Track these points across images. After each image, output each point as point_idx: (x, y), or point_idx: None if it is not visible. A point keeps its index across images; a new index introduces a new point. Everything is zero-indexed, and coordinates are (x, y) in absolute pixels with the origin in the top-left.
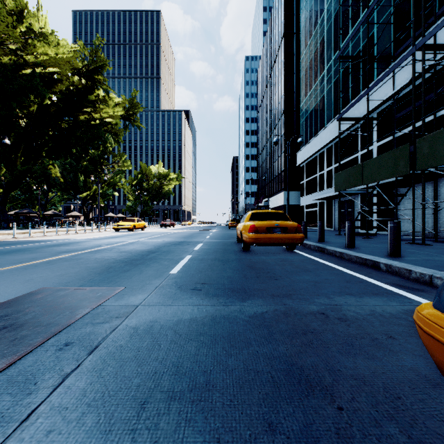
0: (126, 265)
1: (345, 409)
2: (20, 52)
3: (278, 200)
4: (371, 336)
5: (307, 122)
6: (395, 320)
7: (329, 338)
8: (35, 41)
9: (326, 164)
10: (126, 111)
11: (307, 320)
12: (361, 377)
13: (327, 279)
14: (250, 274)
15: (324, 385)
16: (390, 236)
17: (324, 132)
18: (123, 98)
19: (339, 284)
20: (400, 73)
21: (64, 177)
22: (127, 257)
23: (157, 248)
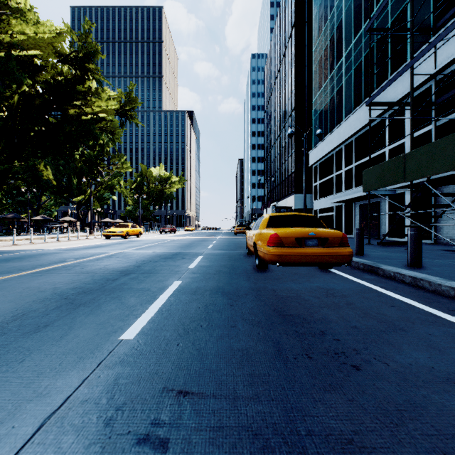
0: (58, 307)
1: None
2: None
3: (288, 204)
4: None
5: (321, 117)
6: None
7: None
8: (10, 18)
9: (344, 163)
10: (122, 106)
11: None
12: None
13: None
14: (287, 341)
15: None
16: None
17: (342, 126)
18: (119, 92)
19: None
20: (444, 47)
21: (57, 180)
22: (81, 284)
23: (138, 266)
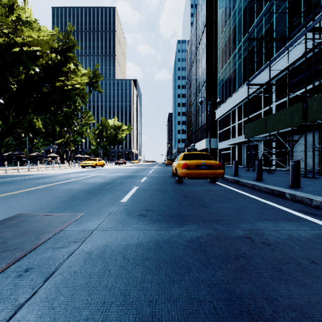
0: (87, 194)
1: None
2: (11, 35)
3: (202, 145)
4: (295, 261)
5: (223, 88)
6: (311, 244)
7: (259, 263)
8: (22, 27)
9: (237, 118)
10: (90, 79)
11: (237, 245)
12: (299, 307)
13: (246, 206)
14: (184, 202)
15: (265, 318)
16: (291, 171)
17: (236, 94)
18: (88, 70)
19: (256, 211)
20: (293, 51)
21: (45, 128)
22: (89, 187)
23: (112, 181)
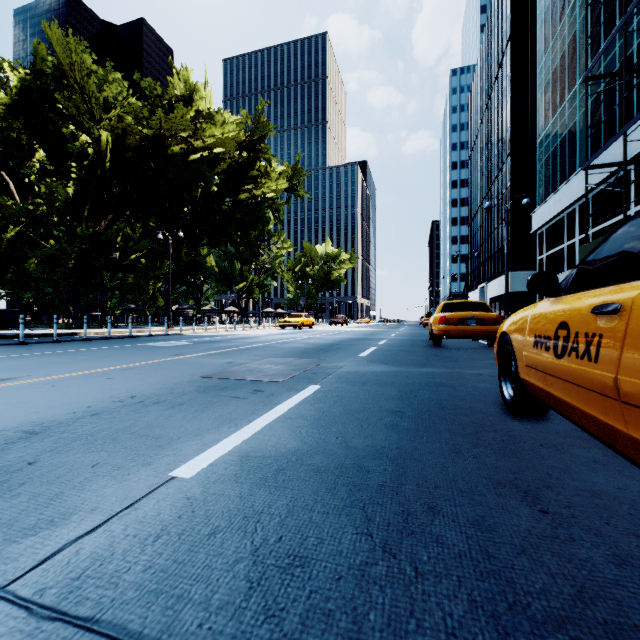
0: (318, 351)
1: (458, 389)
2: (191, 138)
3: (501, 286)
4: None
5: (548, 165)
6: None
7: (472, 379)
8: (203, 124)
9: (578, 229)
10: (289, 181)
11: (464, 375)
12: (477, 386)
13: None
14: (432, 358)
15: (453, 386)
16: None
17: (574, 180)
18: (286, 166)
19: None
20: None
21: (219, 266)
22: (315, 346)
23: (339, 342)
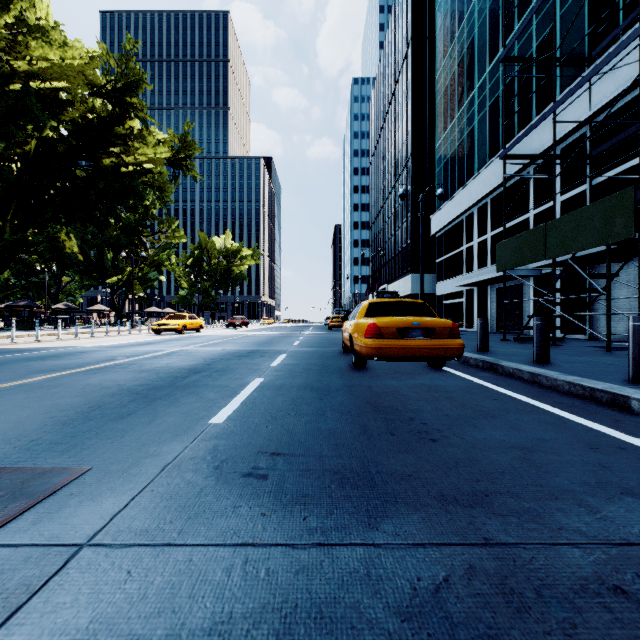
0: (133, 401)
1: None
2: (4, 55)
3: (402, 288)
4: None
5: (447, 169)
6: None
7: None
8: (28, 40)
9: (477, 232)
10: (175, 153)
11: (598, 639)
12: None
13: (543, 439)
14: (374, 424)
15: None
16: (634, 344)
17: (474, 182)
18: (171, 134)
19: (580, 457)
20: (601, 84)
21: (84, 254)
22: (147, 381)
23: (208, 364)
